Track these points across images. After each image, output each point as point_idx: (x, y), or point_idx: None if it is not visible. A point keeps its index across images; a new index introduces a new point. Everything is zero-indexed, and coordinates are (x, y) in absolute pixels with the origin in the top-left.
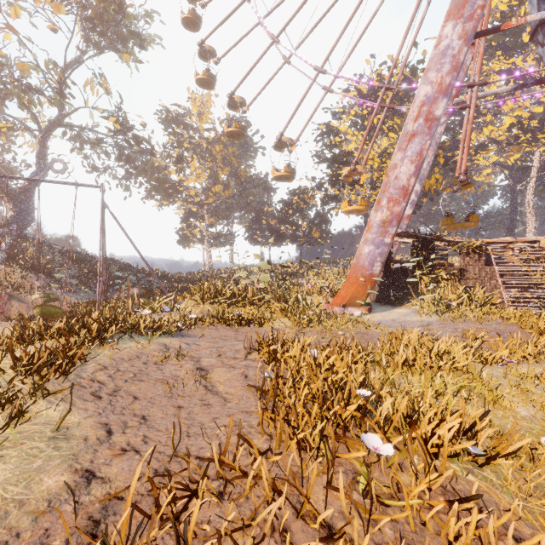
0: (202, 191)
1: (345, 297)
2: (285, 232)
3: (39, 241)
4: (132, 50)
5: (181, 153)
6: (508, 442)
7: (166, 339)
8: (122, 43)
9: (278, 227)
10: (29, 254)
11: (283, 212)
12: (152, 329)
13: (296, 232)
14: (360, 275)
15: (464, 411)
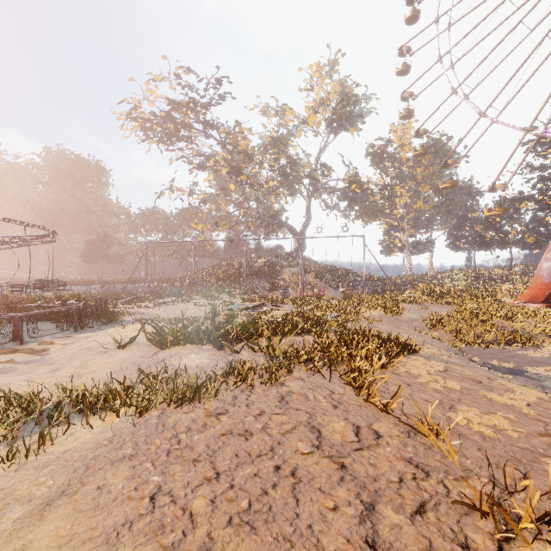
0: (402, 207)
1: (526, 297)
2: (491, 239)
3: (311, 260)
4: (355, 124)
5: (392, 190)
6: (514, 317)
7: (416, 305)
8: (350, 124)
9: (483, 236)
10: (313, 268)
11: (489, 220)
12: (410, 301)
13: (505, 238)
14: (539, 282)
15: (510, 314)
